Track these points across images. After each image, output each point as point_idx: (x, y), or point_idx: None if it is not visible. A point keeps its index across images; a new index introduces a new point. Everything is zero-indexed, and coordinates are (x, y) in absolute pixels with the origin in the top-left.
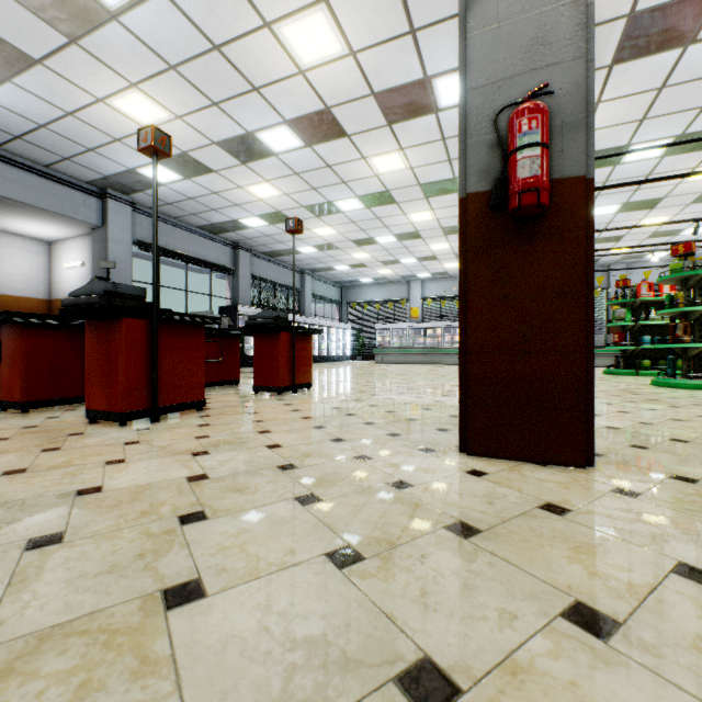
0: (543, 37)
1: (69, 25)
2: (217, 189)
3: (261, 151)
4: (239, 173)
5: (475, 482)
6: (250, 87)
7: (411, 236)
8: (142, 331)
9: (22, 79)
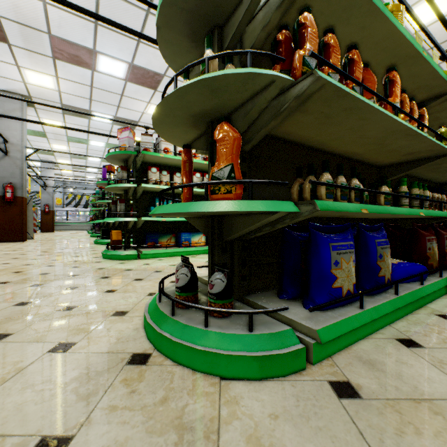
0: (14, 172)
1: None
2: None
3: None
4: None
5: None
6: None
7: None
8: None
9: None
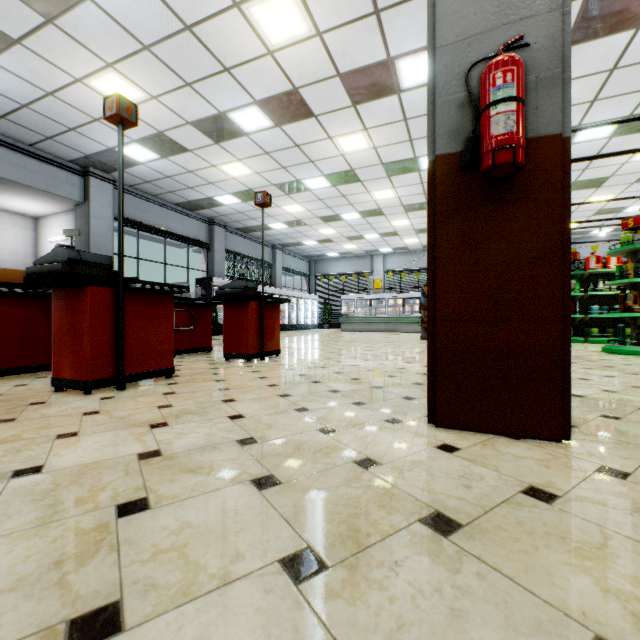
0: None
1: (45, 5)
2: (193, 167)
3: (233, 131)
4: (213, 153)
5: (447, 459)
6: (221, 67)
7: (374, 213)
8: (107, 300)
9: (2, 59)
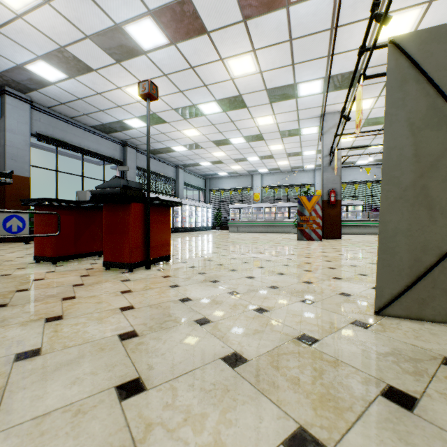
0: None
1: None
2: (100, 89)
3: (132, 49)
4: (116, 73)
5: None
6: None
7: (256, 138)
8: None
9: None
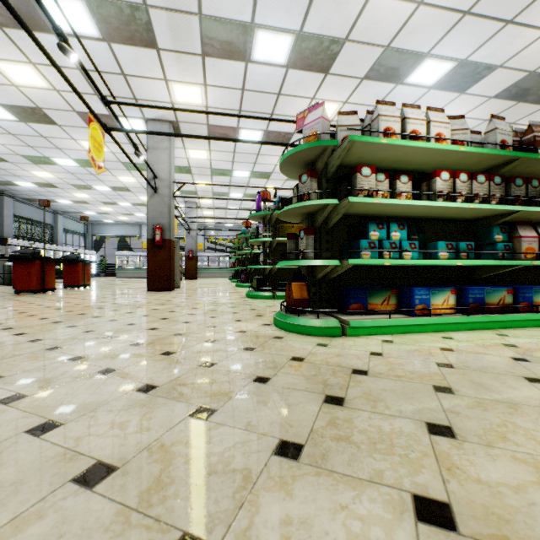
0: (162, 212)
1: None
2: (6, 168)
3: (51, 163)
4: (29, 166)
5: (147, 293)
6: (56, 147)
7: (142, 205)
8: (41, 264)
9: None
